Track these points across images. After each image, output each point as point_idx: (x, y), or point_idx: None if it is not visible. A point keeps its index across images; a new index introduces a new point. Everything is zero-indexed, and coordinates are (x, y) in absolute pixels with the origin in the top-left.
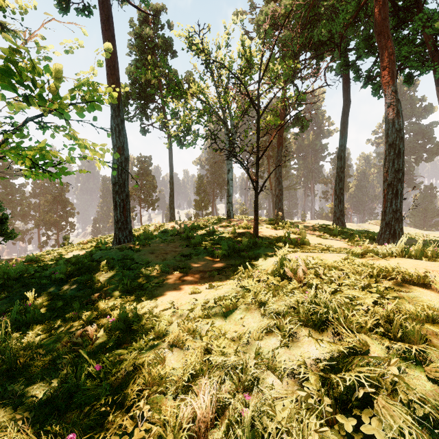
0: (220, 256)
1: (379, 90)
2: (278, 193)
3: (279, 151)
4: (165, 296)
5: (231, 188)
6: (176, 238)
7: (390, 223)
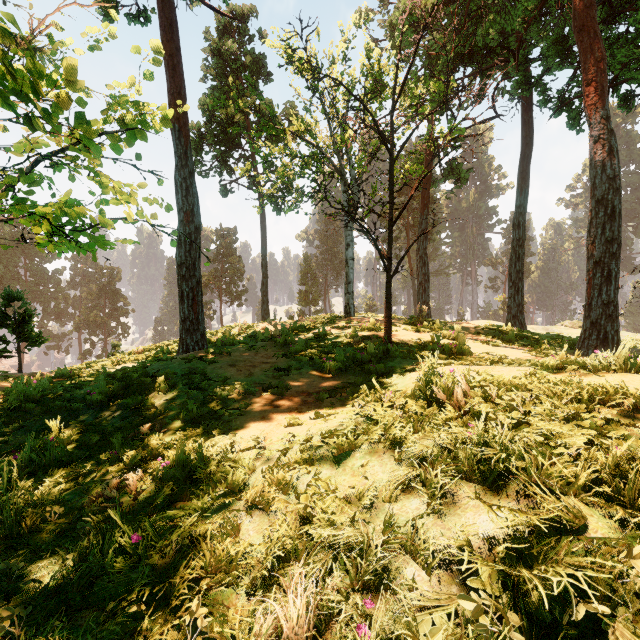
0: (333, 371)
1: (579, 120)
2: (421, 279)
3: (423, 216)
4: (248, 429)
5: (351, 272)
6: (269, 344)
7: (599, 323)
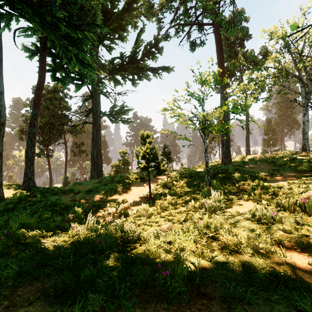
0: (302, 171)
1: None
2: None
3: None
4: (272, 183)
5: (307, 128)
6: (263, 162)
7: None
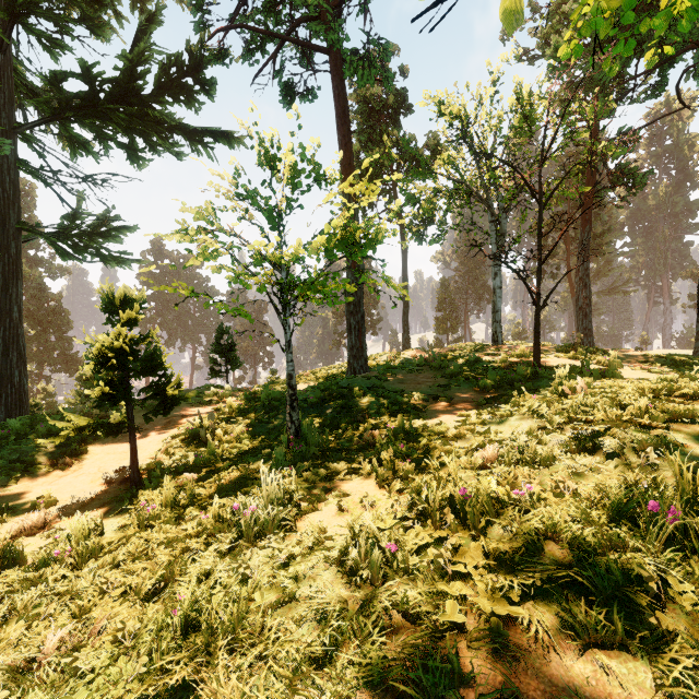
0: (487, 388)
1: None
2: (581, 303)
3: (584, 233)
4: (431, 418)
5: (499, 301)
6: (425, 368)
7: None
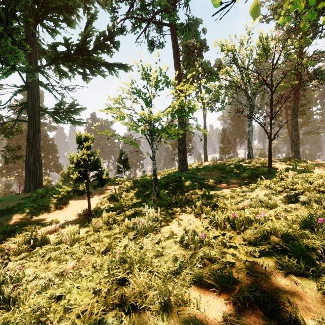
0: (245, 178)
1: None
2: (293, 138)
3: (295, 104)
4: (218, 191)
5: (251, 137)
6: (215, 169)
7: None
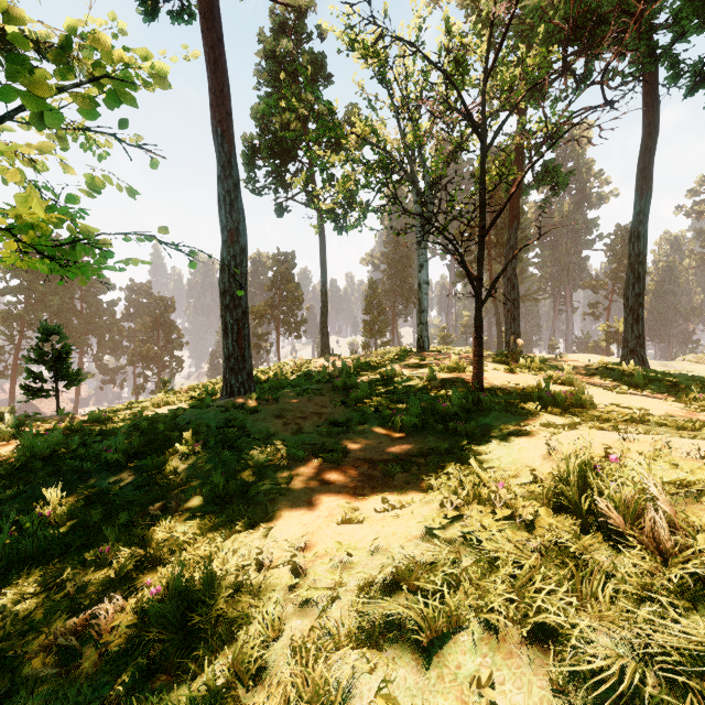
0: (406, 429)
1: None
2: (510, 305)
3: (512, 230)
4: (287, 522)
5: (425, 298)
6: (326, 387)
7: None
